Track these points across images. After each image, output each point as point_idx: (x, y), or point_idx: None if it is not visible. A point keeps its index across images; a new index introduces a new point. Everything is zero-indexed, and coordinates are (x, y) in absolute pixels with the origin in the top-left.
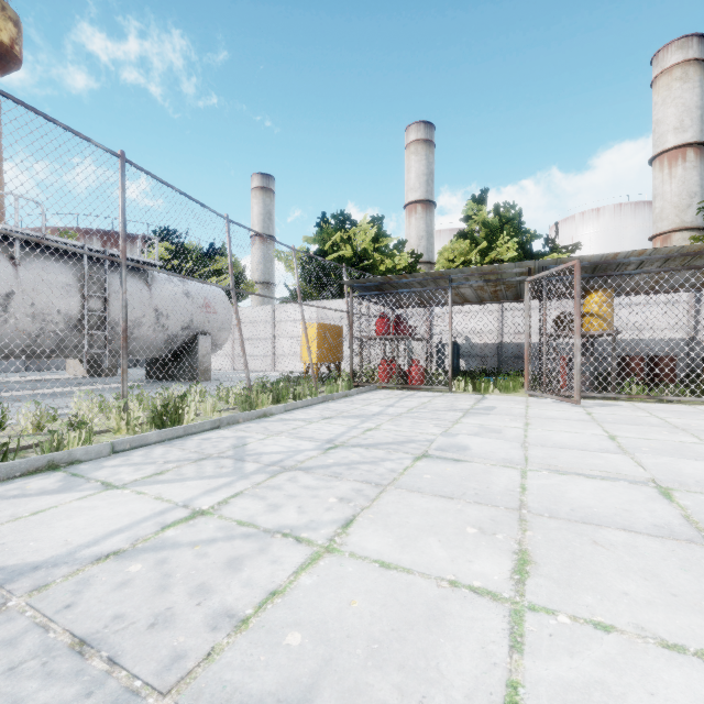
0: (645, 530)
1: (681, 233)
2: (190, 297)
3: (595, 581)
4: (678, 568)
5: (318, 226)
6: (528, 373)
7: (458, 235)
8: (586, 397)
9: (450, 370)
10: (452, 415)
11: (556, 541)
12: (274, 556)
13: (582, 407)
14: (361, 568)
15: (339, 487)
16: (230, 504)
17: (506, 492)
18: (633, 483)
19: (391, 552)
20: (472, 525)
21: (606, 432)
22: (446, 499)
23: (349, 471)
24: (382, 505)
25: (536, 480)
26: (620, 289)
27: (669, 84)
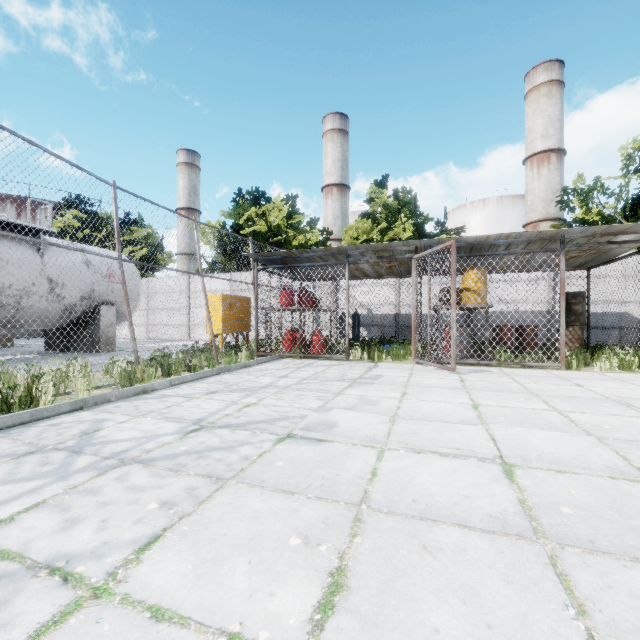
0: (479, 524)
1: (546, 223)
2: (91, 266)
3: (408, 613)
4: (501, 579)
5: (234, 201)
6: (415, 342)
7: (362, 216)
8: (464, 364)
9: (347, 339)
10: (339, 385)
11: (382, 550)
12: (11, 613)
13: (458, 374)
14: (122, 623)
15: (171, 486)
16: (14, 522)
17: (354, 480)
18: (481, 460)
19: (178, 589)
20: (299, 532)
21: (472, 401)
22: (285, 496)
23: (196, 461)
24: (208, 510)
25: (390, 462)
26: (494, 268)
27: (537, 99)
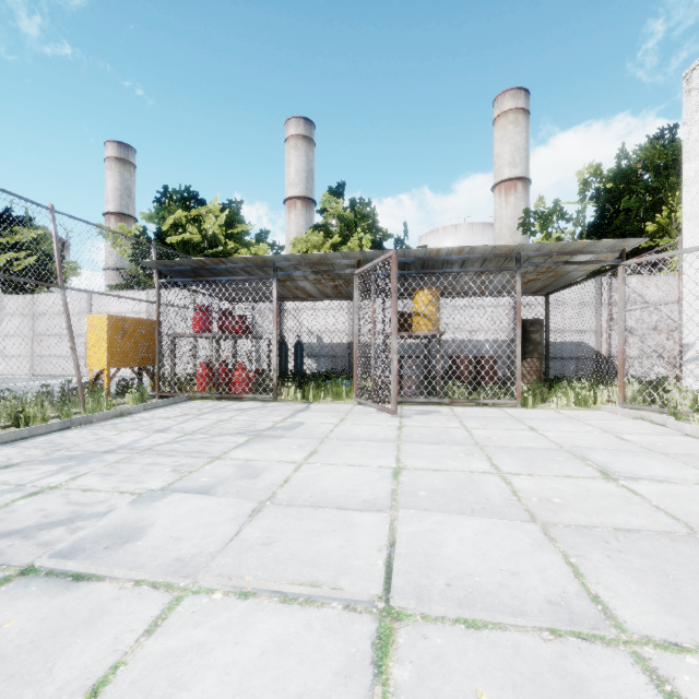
0: None
1: None
2: None
3: None
4: None
5: (158, 201)
6: (357, 378)
7: (314, 228)
8: (415, 402)
9: (275, 375)
10: (229, 443)
11: None
12: None
13: (400, 417)
14: None
15: None
16: None
17: None
18: (350, 607)
19: None
20: None
21: (397, 462)
22: None
23: None
24: None
25: (169, 635)
26: (453, 291)
27: (505, 125)
